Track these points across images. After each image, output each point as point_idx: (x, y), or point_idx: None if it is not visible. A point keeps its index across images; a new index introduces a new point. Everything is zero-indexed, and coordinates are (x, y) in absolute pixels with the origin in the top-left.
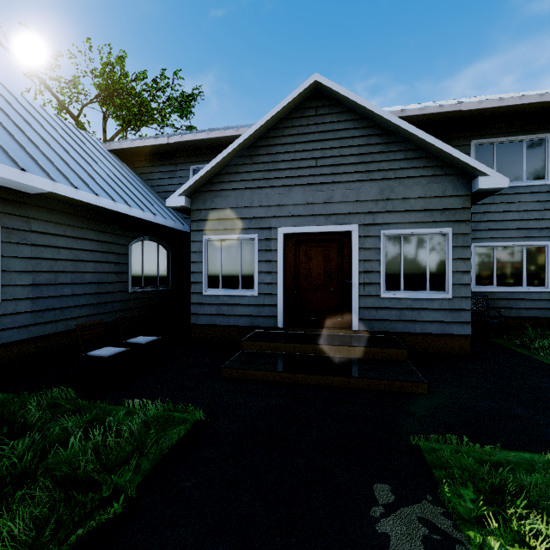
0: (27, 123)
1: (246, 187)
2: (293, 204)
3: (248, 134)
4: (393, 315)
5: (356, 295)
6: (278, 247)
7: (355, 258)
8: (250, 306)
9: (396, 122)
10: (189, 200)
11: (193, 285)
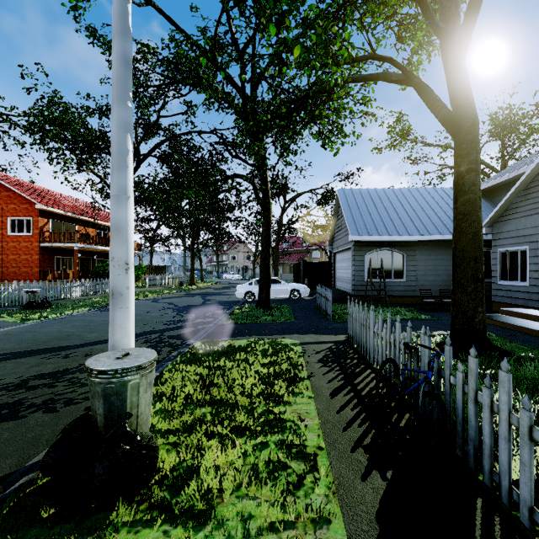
0: (421, 207)
1: (521, 216)
2: None
3: (517, 185)
4: None
5: None
6: None
7: None
8: (524, 293)
9: None
10: (490, 229)
11: (493, 278)
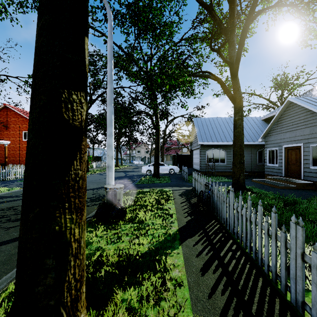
0: None
1: (276, 134)
2: (286, 138)
3: (273, 119)
4: (313, 175)
5: (302, 167)
6: (282, 151)
7: (302, 154)
8: (276, 169)
9: (308, 108)
10: (264, 139)
11: (265, 163)
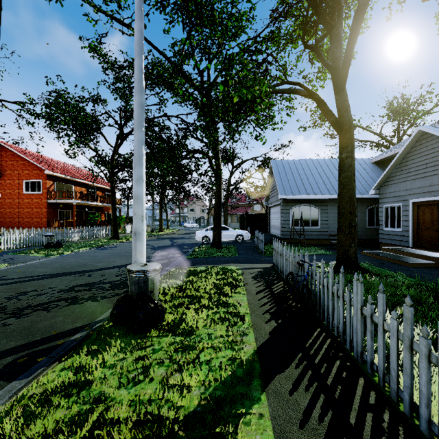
0: (332, 173)
1: (398, 182)
2: (415, 188)
3: (394, 160)
4: None
5: None
6: (409, 209)
7: None
8: (399, 236)
9: None
10: (378, 190)
11: (380, 226)
